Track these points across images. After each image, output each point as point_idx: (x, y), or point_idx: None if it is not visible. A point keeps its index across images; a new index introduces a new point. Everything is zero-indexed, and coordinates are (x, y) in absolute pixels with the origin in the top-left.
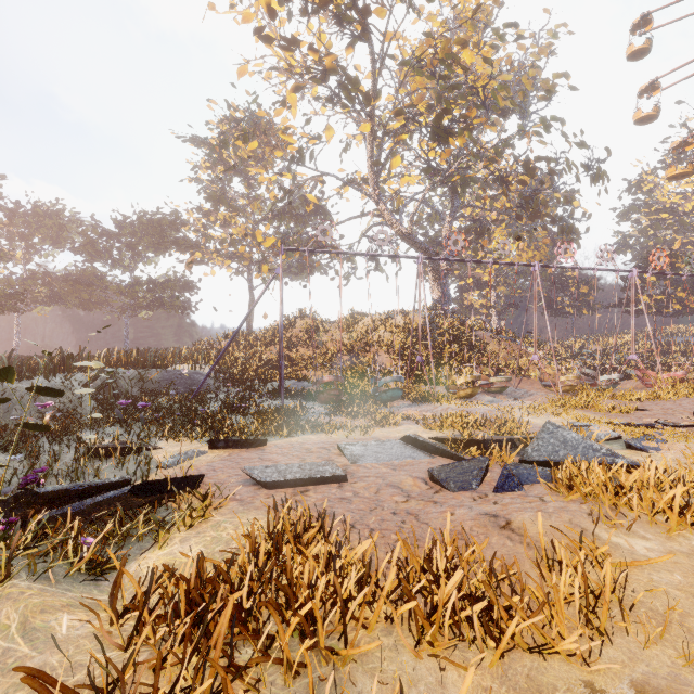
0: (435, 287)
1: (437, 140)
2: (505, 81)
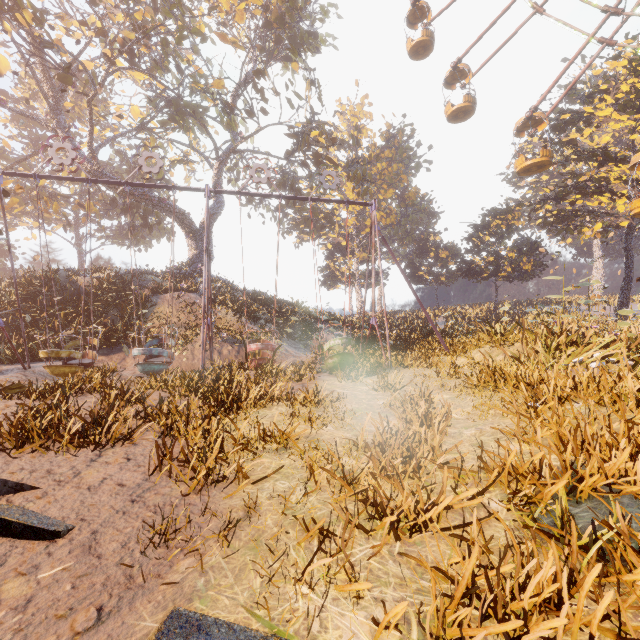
0: (189, 244)
1: (8, 19)
2: (293, 7)
